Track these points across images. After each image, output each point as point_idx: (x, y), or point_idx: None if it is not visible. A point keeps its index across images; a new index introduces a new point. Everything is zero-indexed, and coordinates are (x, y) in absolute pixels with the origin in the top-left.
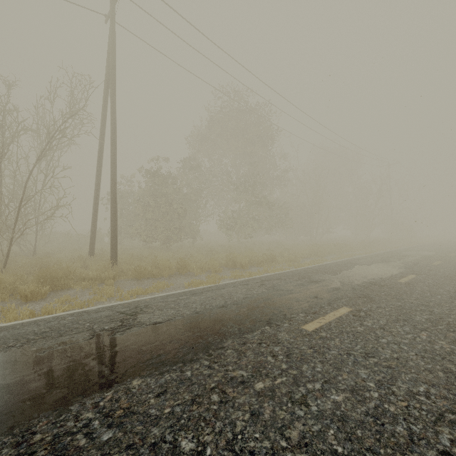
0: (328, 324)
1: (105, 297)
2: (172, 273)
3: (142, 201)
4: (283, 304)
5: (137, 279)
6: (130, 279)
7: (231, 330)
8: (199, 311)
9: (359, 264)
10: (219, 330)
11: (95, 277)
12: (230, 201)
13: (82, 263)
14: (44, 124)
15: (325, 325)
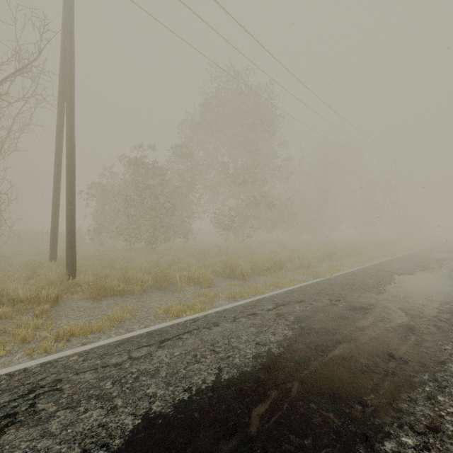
0: None
1: (16, 341)
2: (147, 288)
3: (124, 195)
4: (339, 384)
5: (94, 299)
6: (85, 299)
7: None
8: (156, 413)
9: (397, 273)
10: None
11: (29, 297)
12: (227, 196)
13: (29, 273)
14: None
15: None
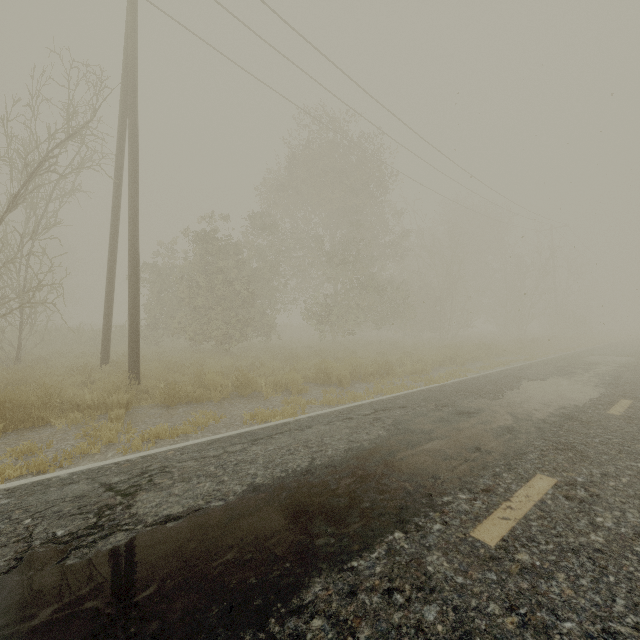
0: (525, 524)
1: (102, 443)
2: (226, 395)
3: (189, 281)
4: (420, 467)
5: (167, 406)
6: (157, 406)
7: (321, 545)
8: (259, 483)
9: (527, 379)
10: (297, 543)
11: (96, 403)
12: (322, 280)
13: (83, 378)
14: (18, 152)
15: (521, 529)
